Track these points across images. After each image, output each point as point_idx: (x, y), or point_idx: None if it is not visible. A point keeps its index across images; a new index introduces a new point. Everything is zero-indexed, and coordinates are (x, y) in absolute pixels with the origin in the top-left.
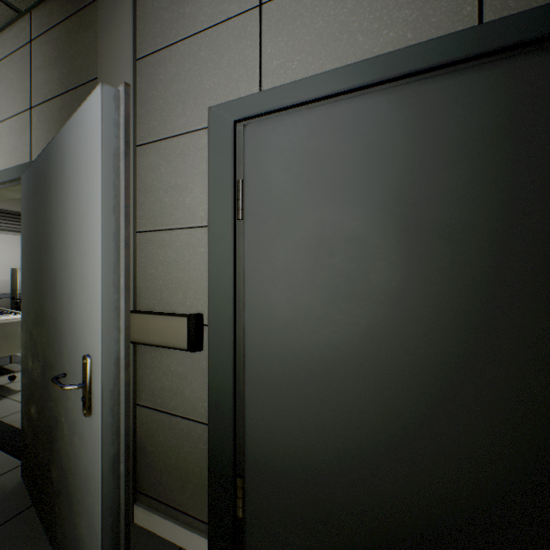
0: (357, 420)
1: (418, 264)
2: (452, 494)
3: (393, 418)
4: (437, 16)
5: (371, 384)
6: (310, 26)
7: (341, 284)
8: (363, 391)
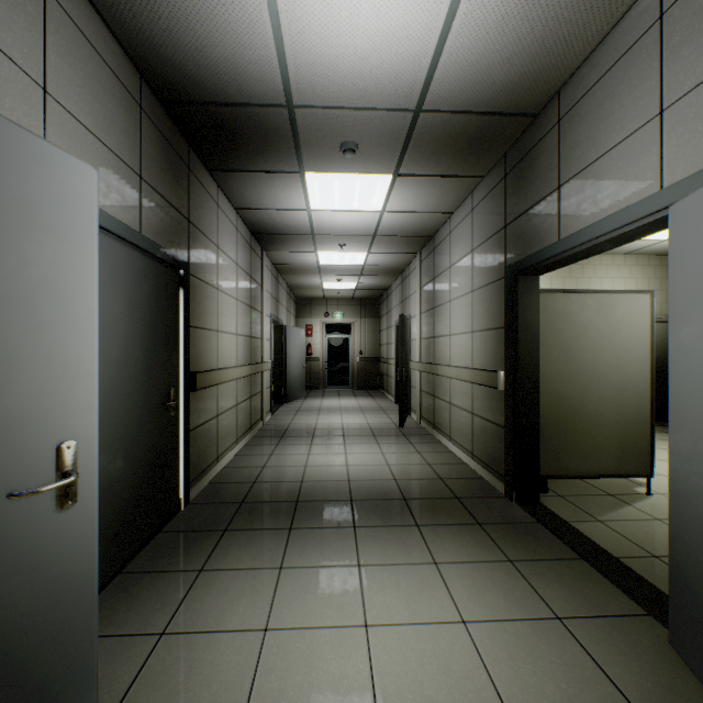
0: (107, 447)
1: (128, 345)
2: (137, 461)
3: (120, 436)
4: (131, 216)
5: (113, 420)
6: (82, 157)
7: (100, 358)
8: (109, 426)
